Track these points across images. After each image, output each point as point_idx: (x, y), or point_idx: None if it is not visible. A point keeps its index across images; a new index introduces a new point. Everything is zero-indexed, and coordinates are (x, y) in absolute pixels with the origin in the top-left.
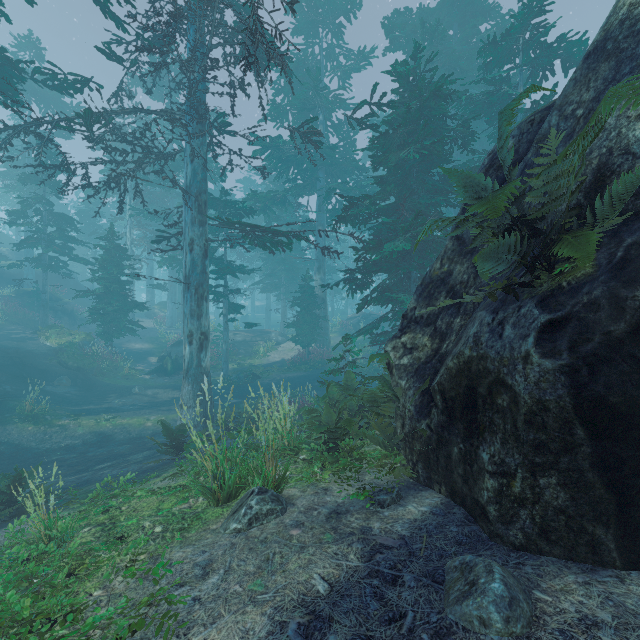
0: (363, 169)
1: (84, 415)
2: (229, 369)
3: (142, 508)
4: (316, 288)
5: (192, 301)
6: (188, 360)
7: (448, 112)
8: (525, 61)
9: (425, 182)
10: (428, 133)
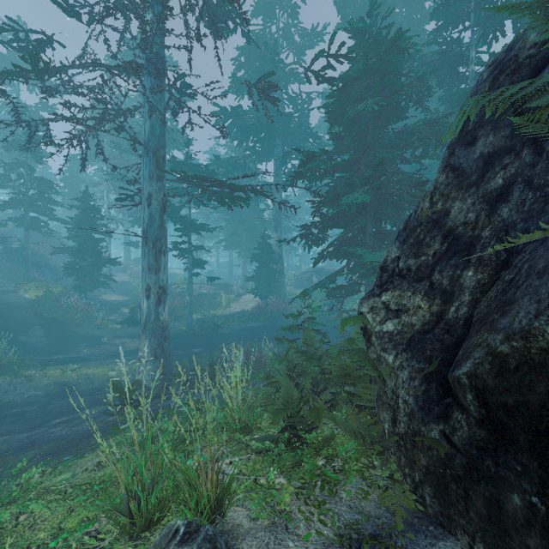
0: (316, 136)
1: (51, 365)
2: (194, 319)
3: (42, 522)
4: (273, 245)
5: (150, 255)
6: (146, 314)
7: (403, 69)
8: (478, 20)
9: (381, 137)
10: (387, 84)
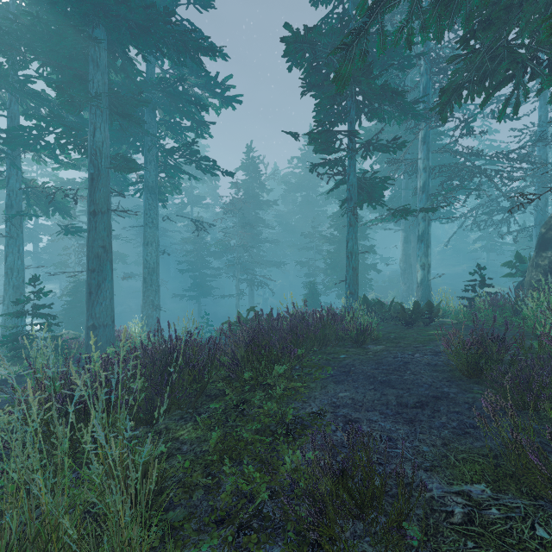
0: None
1: None
2: None
3: None
4: None
5: None
6: None
7: None
8: None
9: None
10: None
